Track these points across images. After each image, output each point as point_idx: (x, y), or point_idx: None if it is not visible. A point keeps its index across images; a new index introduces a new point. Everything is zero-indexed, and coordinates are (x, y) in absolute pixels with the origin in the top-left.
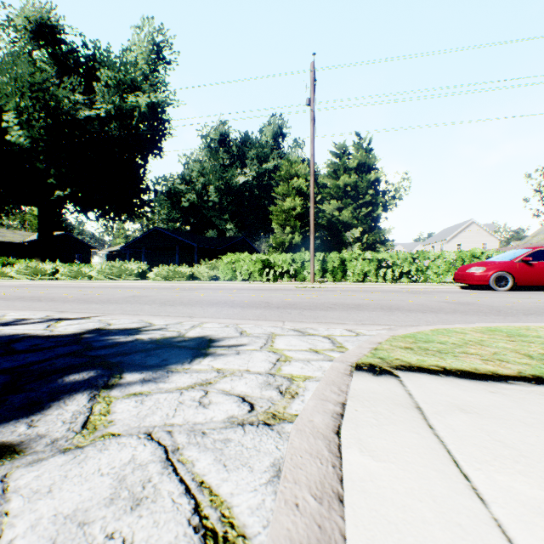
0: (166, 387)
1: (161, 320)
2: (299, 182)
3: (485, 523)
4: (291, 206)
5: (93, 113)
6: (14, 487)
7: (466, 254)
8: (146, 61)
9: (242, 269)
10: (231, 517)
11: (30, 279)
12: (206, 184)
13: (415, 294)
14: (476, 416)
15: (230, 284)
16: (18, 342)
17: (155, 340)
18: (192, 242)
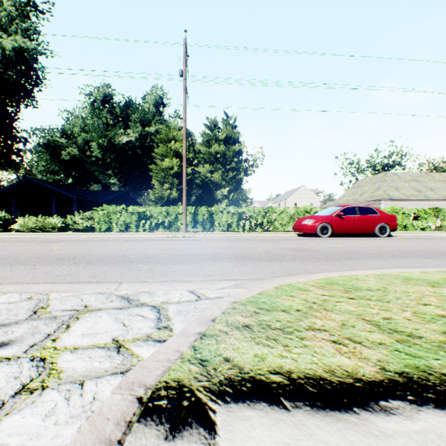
0: None
1: None
2: (177, 145)
3: None
4: (170, 165)
5: None
6: None
7: (301, 210)
8: (13, 3)
9: (119, 221)
10: None
11: None
12: (88, 139)
13: (265, 242)
14: None
15: (103, 235)
16: None
17: None
18: (71, 194)
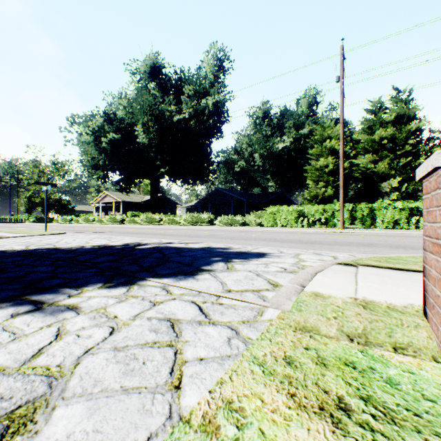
0: (250, 263)
1: (235, 245)
2: (331, 143)
3: (352, 287)
4: (324, 164)
5: (181, 117)
6: (218, 275)
7: None
8: (212, 73)
9: (281, 218)
10: (278, 283)
11: (148, 224)
12: (252, 152)
13: None
14: (381, 276)
15: (272, 229)
16: (181, 249)
17: (238, 252)
18: (242, 198)
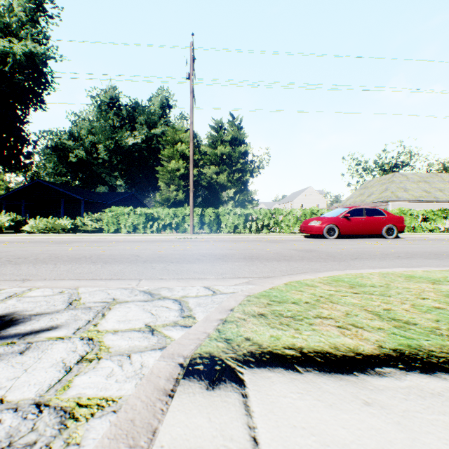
0: None
1: None
2: (183, 147)
3: None
4: (176, 167)
5: None
6: None
7: (308, 211)
8: (24, 9)
9: (127, 222)
10: None
11: None
12: (95, 141)
13: (272, 243)
14: None
15: (112, 236)
16: None
17: None
18: (79, 196)
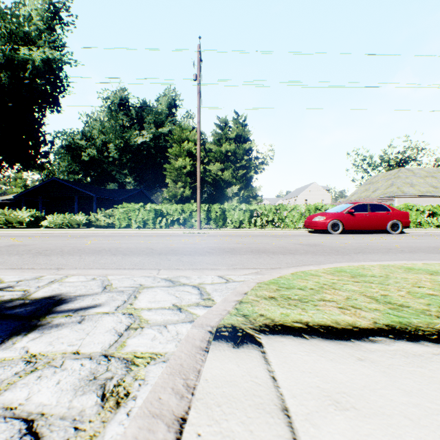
0: None
1: (16, 275)
2: (189, 145)
3: None
4: (183, 165)
5: None
6: None
7: (312, 207)
8: (41, 18)
9: (137, 218)
10: None
11: None
12: (106, 141)
13: (277, 238)
14: (355, 415)
15: (124, 231)
16: None
17: None
18: (91, 193)
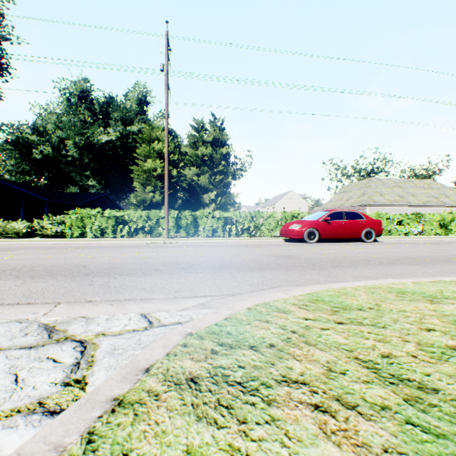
0: None
1: None
2: (160, 146)
3: None
4: (153, 167)
5: None
6: None
7: (288, 214)
8: None
9: (93, 226)
10: None
11: None
12: (63, 137)
13: (250, 248)
14: None
15: (73, 241)
16: None
17: None
18: (41, 196)
